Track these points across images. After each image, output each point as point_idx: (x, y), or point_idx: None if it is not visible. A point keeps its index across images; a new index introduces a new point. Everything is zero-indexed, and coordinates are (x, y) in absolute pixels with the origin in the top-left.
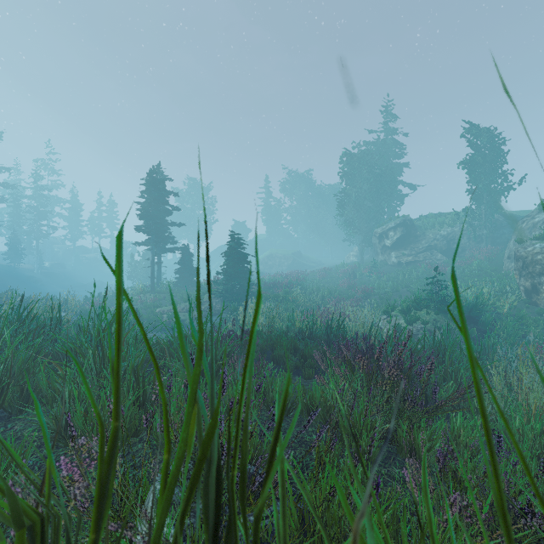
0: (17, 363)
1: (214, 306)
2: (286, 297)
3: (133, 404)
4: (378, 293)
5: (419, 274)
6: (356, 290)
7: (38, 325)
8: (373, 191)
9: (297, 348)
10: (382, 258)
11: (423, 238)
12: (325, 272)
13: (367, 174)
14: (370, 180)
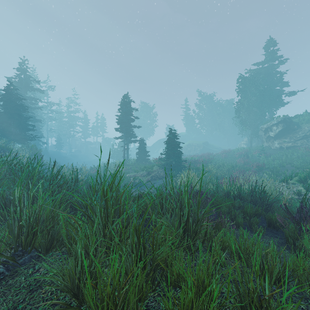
0: (45, 212)
1: (159, 173)
2: (204, 169)
3: (141, 273)
4: (268, 168)
5: (299, 154)
6: (251, 165)
7: (64, 182)
8: (259, 101)
9: (233, 205)
10: (266, 145)
11: (300, 130)
12: (226, 154)
13: (254, 90)
14: (257, 94)
